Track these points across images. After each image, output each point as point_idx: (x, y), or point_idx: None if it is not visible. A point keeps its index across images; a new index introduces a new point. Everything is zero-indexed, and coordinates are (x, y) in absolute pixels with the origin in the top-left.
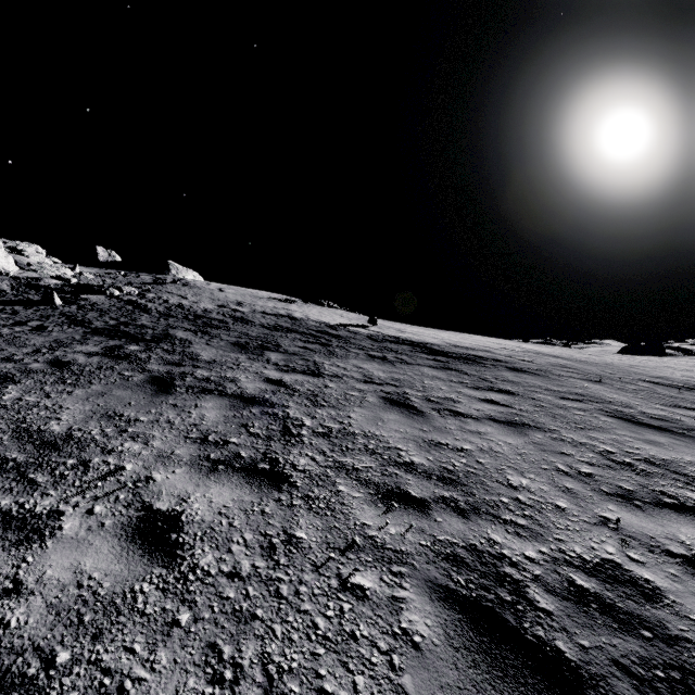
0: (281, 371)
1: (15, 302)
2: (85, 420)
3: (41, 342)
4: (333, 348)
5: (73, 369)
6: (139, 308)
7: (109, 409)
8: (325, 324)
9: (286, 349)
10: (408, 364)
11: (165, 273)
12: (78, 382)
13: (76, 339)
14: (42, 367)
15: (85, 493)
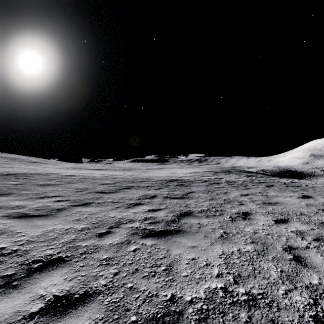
0: None
1: None
2: None
3: None
4: None
5: None
6: None
7: None
8: None
9: None
10: None
11: None
12: None
13: None
14: None
15: None
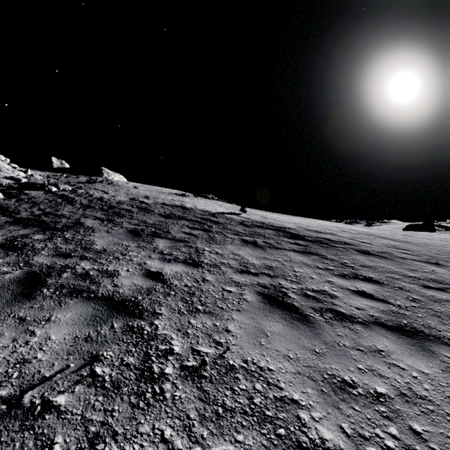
0: (164, 261)
1: None
2: None
3: None
4: (213, 233)
5: None
6: (66, 201)
7: None
8: (208, 212)
9: (174, 235)
10: (276, 248)
11: (99, 175)
12: None
13: None
14: None
15: None
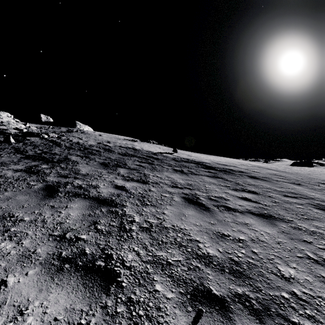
0: (125, 180)
1: None
2: None
3: None
4: (155, 165)
5: (0, 181)
6: (55, 144)
7: (6, 211)
8: (151, 152)
9: (129, 166)
10: (195, 174)
11: (74, 127)
12: None
13: (14, 161)
14: None
15: None
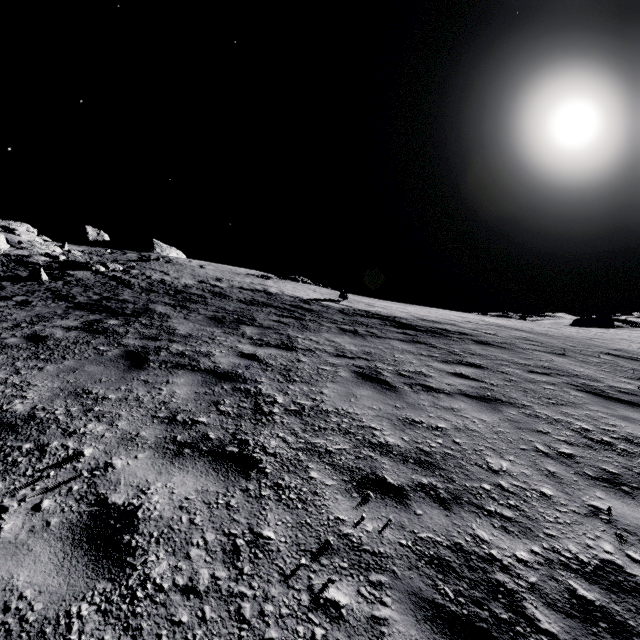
0: (255, 345)
1: (4, 278)
2: (51, 398)
3: (23, 317)
4: (307, 321)
5: (48, 344)
6: (122, 284)
7: (77, 386)
8: (299, 298)
9: (261, 323)
10: (379, 337)
11: (150, 251)
12: (51, 358)
13: (58, 313)
14: (18, 342)
15: (35, 484)
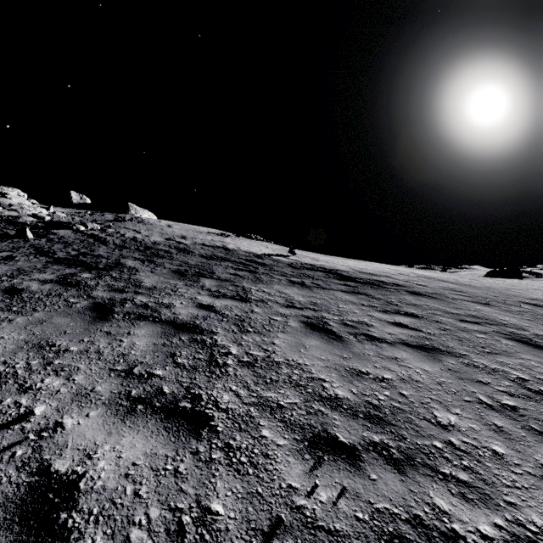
0: (213, 297)
1: None
2: (14, 351)
3: (5, 271)
4: (260, 274)
5: (23, 296)
6: (99, 241)
7: (42, 339)
8: (253, 254)
9: (219, 275)
10: (324, 289)
11: (126, 212)
12: (23, 310)
13: (37, 267)
14: None
15: None
